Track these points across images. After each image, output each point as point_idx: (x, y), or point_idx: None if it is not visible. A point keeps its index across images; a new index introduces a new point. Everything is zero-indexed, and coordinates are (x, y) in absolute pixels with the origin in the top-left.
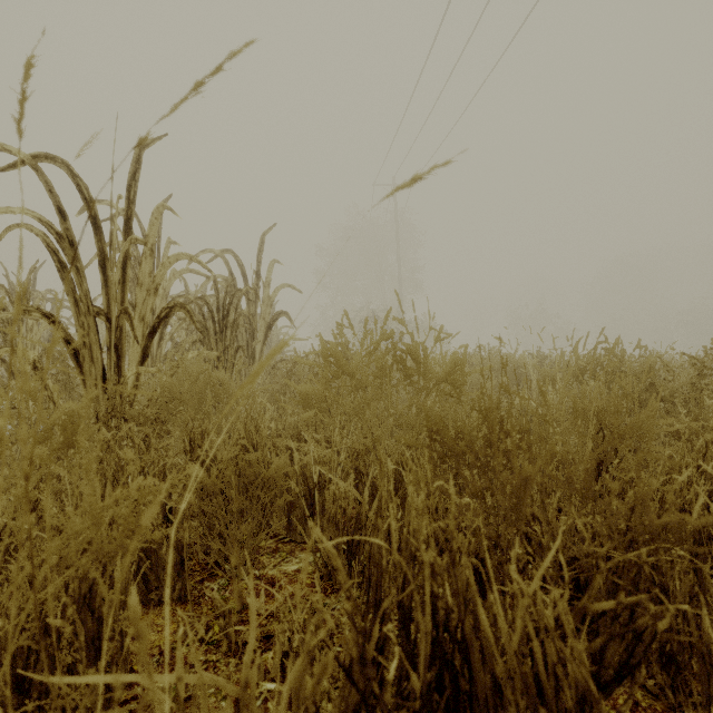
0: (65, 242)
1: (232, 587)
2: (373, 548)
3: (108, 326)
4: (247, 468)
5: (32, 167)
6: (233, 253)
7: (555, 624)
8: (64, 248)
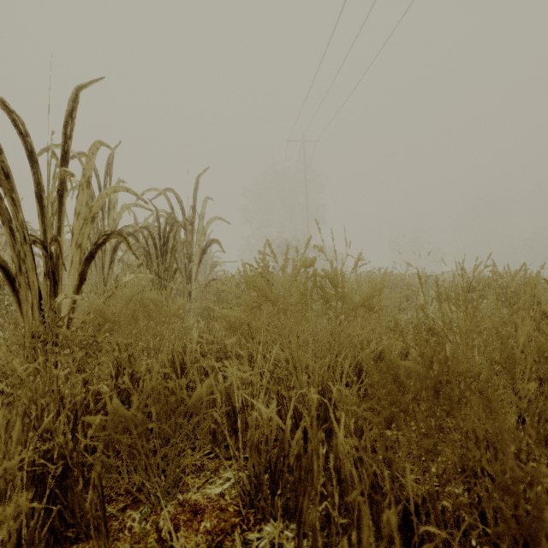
0: (1, 173)
1: (154, 517)
2: (303, 521)
3: (46, 253)
4: (170, 396)
5: None
6: (173, 191)
7: None
8: None
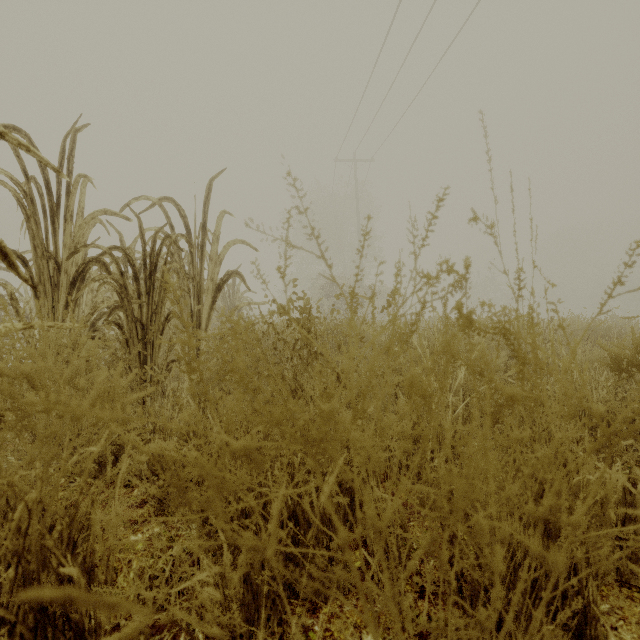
0: None
1: None
2: None
3: None
4: None
5: None
6: (173, 200)
7: None
8: None
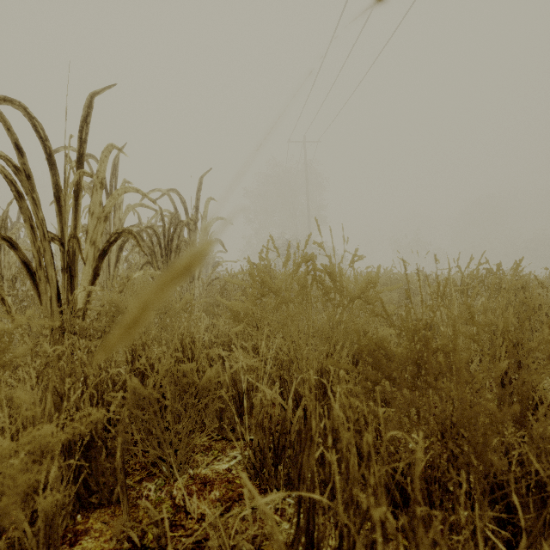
0: (22, 175)
1: (168, 488)
2: (303, 471)
3: (63, 250)
4: (182, 378)
5: None
6: (177, 192)
7: None
8: (21, 180)
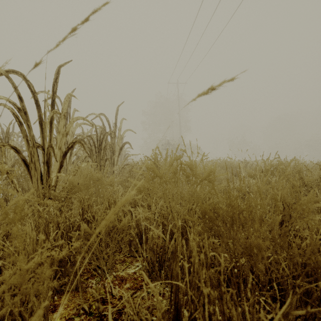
0: (22, 112)
1: (102, 282)
2: (173, 272)
3: (43, 152)
4: (110, 223)
5: (6, 76)
6: (104, 115)
7: (271, 320)
8: (21, 115)
